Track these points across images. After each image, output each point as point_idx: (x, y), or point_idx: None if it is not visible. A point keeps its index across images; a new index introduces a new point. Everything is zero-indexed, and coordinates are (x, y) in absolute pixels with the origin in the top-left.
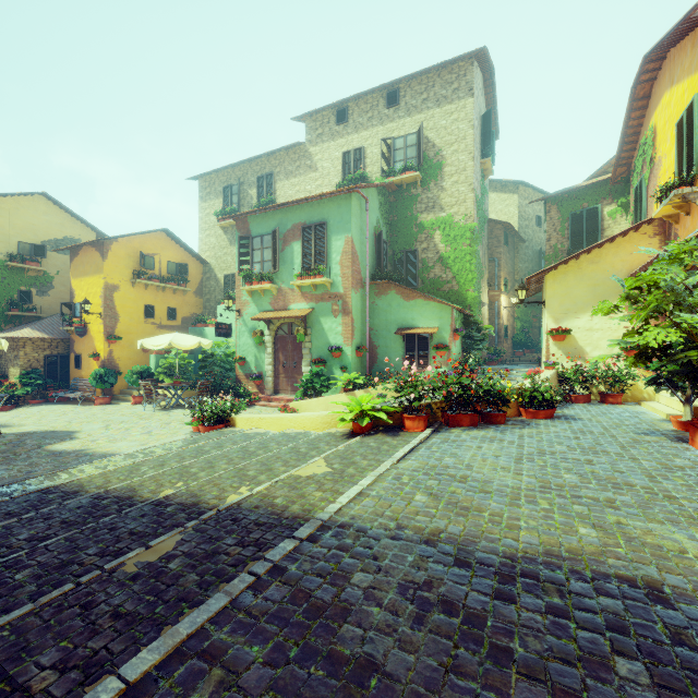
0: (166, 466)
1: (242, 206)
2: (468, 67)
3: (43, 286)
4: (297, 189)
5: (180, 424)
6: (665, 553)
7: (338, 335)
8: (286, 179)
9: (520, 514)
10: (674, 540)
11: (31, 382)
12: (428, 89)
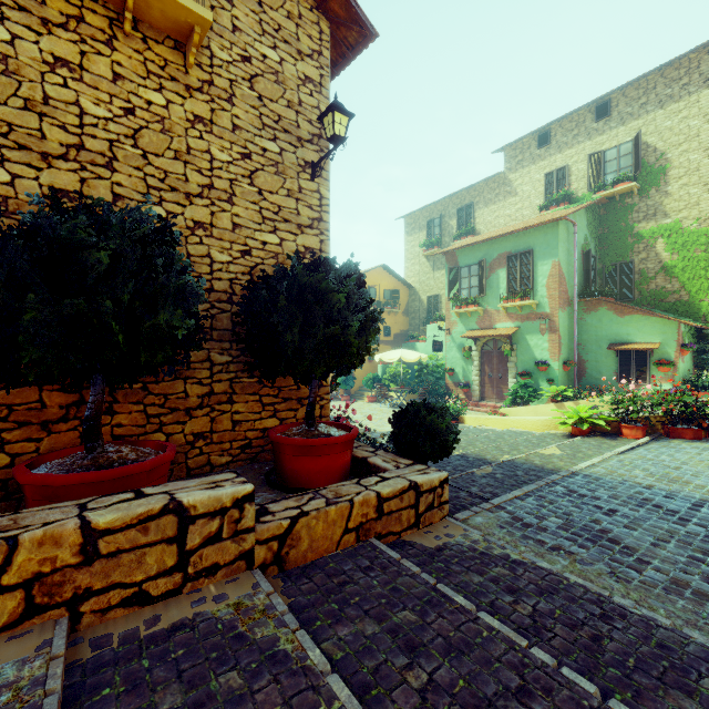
0: None
1: (443, 236)
2: (702, 57)
3: None
4: (496, 215)
5: None
6: None
7: (544, 351)
8: (485, 207)
9: None
10: None
11: None
12: (647, 93)
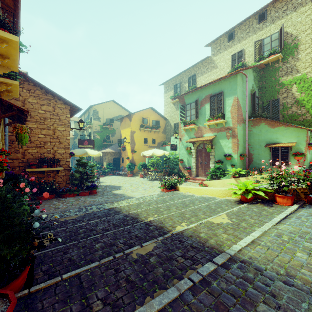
0: (150, 205)
1: (181, 92)
2: None
3: (112, 133)
4: (207, 79)
5: (156, 187)
6: None
7: (229, 148)
8: (201, 75)
9: None
10: None
11: (109, 167)
12: (286, 4)
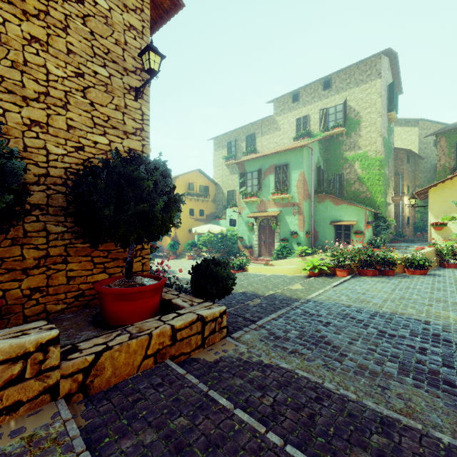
0: None
1: (237, 153)
2: (377, 60)
3: None
4: (268, 141)
5: None
6: (440, 317)
7: (295, 225)
8: (262, 136)
9: (385, 304)
10: (448, 315)
11: None
12: (350, 77)
